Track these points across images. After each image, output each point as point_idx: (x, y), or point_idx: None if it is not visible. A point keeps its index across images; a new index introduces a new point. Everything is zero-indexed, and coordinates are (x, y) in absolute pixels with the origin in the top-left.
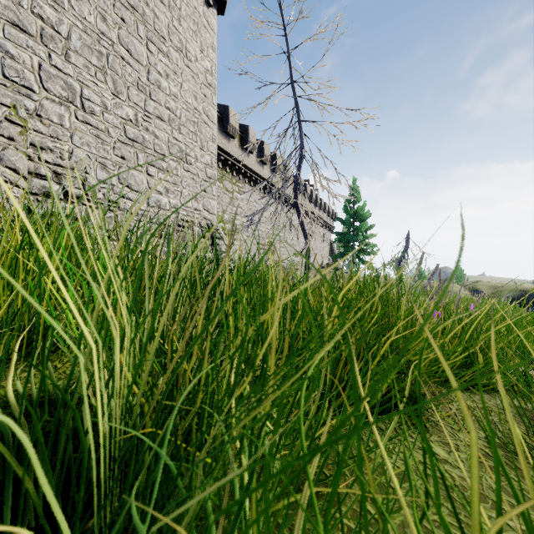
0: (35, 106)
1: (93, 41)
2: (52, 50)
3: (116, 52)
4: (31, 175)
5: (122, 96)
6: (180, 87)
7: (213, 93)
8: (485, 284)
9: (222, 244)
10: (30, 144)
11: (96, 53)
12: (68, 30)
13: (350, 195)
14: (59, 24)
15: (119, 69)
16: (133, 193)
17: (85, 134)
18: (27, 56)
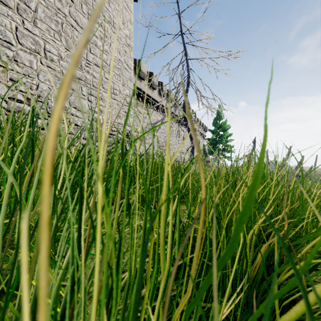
0: (13, 54)
1: (52, 14)
2: (24, 18)
3: (67, 22)
4: (10, 99)
5: (71, 50)
6: (109, 45)
7: (130, 50)
8: None
9: (136, 145)
10: (10, 79)
11: (54, 22)
12: (35, 6)
13: (216, 115)
14: (29, 2)
15: (70, 33)
16: (78, 112)
17: (47, 74)
18: (8, 21)
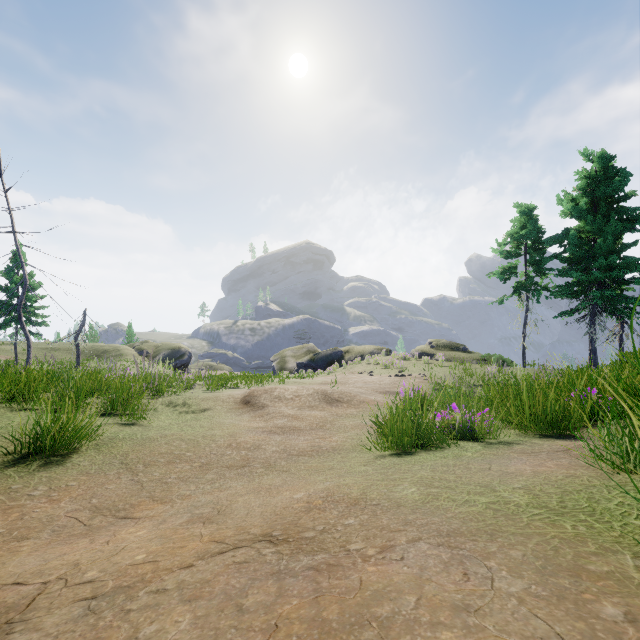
0: None
1: None
2: None
3: None
4: None
5: None
6: None
7: None
8: (150, 344)
9: None
10: None
11: None
12: None
13: (13, 261)
14: None
15: None
16: None
17: None
18: None
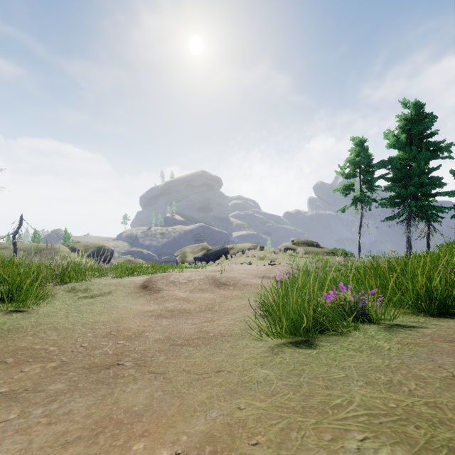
0: None
1: None
2: None
3: None
4: None
5: None
6: None
7: None
8: (81, 244)
9: None
10: None
11: None
12: None
13: None
14: None
15: None
16: None
17: None
18: None
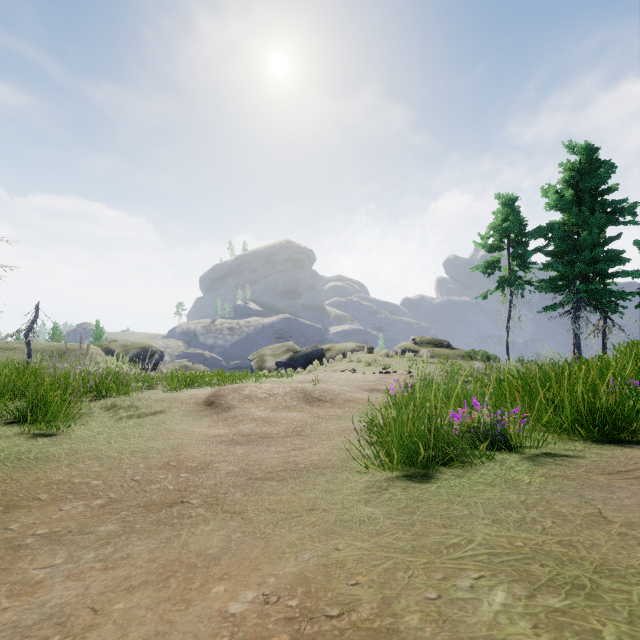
0: None
1: None
2: None
3: None
4: None
5: None
6: None
7: None
8: (118, 343)
9: None
10: None
11: None
12: None
13: None
14: None
15: None
16: None
17: None
18: None
